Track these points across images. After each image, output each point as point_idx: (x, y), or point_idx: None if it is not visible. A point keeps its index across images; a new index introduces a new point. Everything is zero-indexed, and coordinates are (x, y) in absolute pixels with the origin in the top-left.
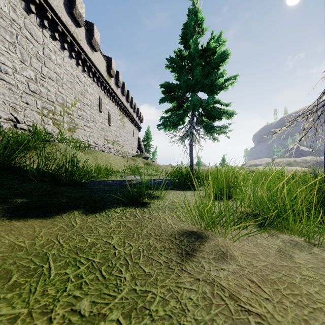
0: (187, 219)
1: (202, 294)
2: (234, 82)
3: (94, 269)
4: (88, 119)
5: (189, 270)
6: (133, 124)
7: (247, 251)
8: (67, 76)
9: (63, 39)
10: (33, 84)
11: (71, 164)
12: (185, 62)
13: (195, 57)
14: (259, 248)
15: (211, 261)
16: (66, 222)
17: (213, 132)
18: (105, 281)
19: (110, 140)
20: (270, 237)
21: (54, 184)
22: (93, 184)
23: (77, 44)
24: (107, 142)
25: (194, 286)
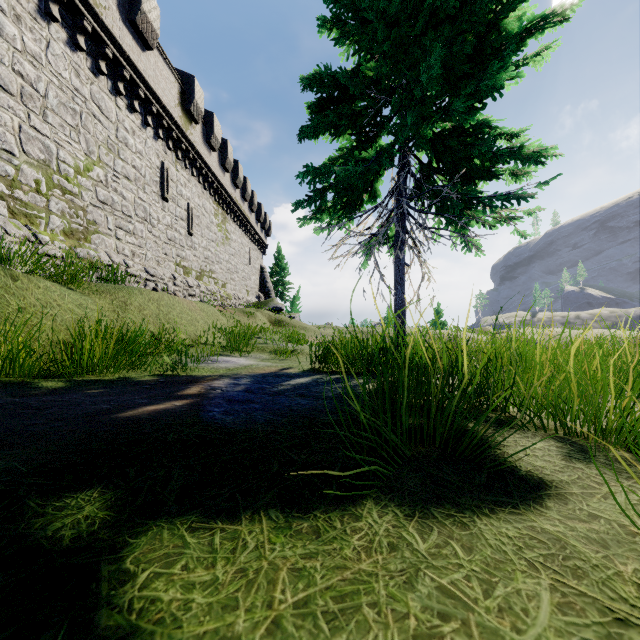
0: None
1: None
2: (549, 50)
3: None
4: (128, 213)
5: None
6: (250, 237)
7: None
8: (61, 92)
9: None
10: None
11: None
12: None
13: None
14: None
15: None
16: None
17: (469, 220)
18: None
19: (193, 269)
20: None
21: None
22: None
23: (91, 15)
24: (185, 272)
25: None
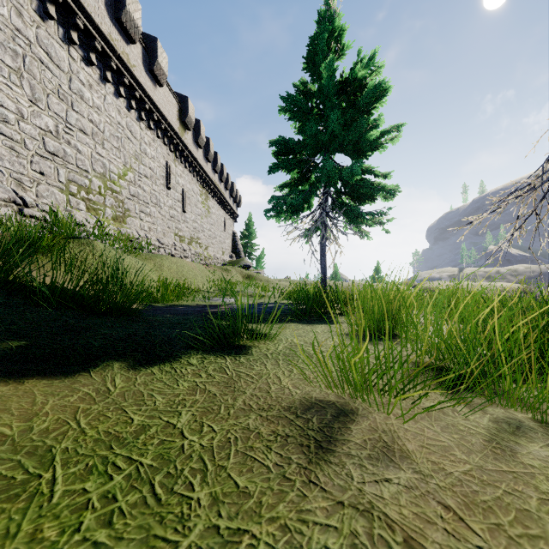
0: (317, 377)
1: (350, 538)
2: (398, 137)
3: (140, 482)
4: (147, 201)
5: (324, 482)
6: (225, 209)
7: (431, 441)
8: (111, 127)
9: (105, 65)
10: (52, 140)
11: (113, 277)
12: (313, 102)
13: (330, 94)
14: (452, 435)
15: (365, 463)
16: (97, 384)
17: (360, 222)
18: (160, 508)
19: (186, 237)
20: (470, 413)
21: (82, 313)
22: (154, 312)
23: (128, 73)
24: (181, 240)
25: (333, 518)
